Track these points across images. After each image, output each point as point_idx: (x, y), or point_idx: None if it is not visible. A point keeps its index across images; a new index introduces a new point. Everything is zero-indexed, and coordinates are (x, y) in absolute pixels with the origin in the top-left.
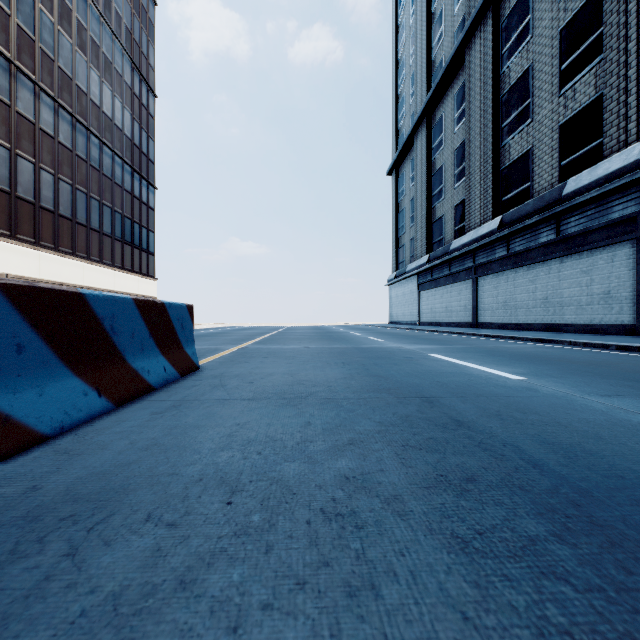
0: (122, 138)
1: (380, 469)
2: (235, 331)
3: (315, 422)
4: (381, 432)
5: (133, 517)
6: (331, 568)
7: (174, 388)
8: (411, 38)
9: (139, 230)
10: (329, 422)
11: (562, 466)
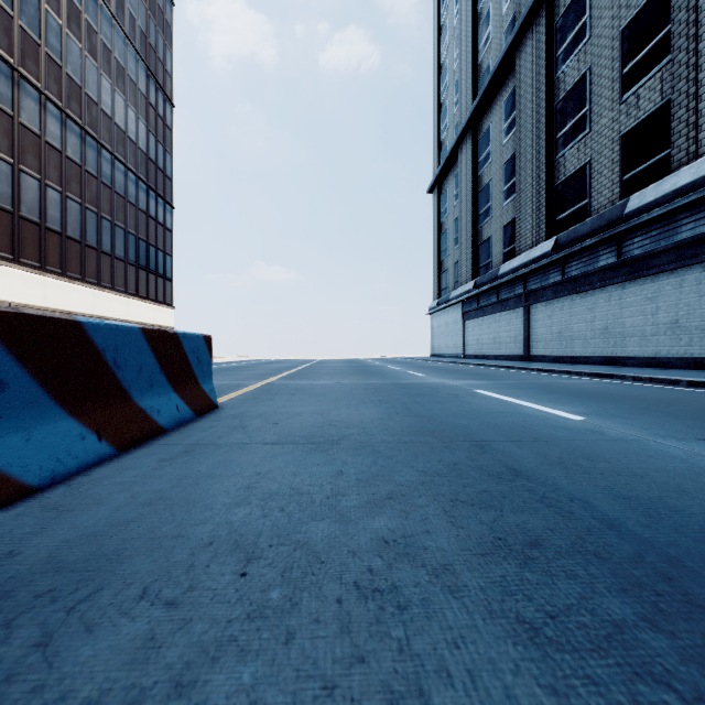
0: (136, 152)
1: (425, 530)
2: (260, 365)
3: (348, 471)
4: (425, 483)
5: (125, 593)
6: (367, 665)
7: (188, 430)
8: (455, 41)
9: (155, 253)
10: (364, 471)
11: (643, 527)
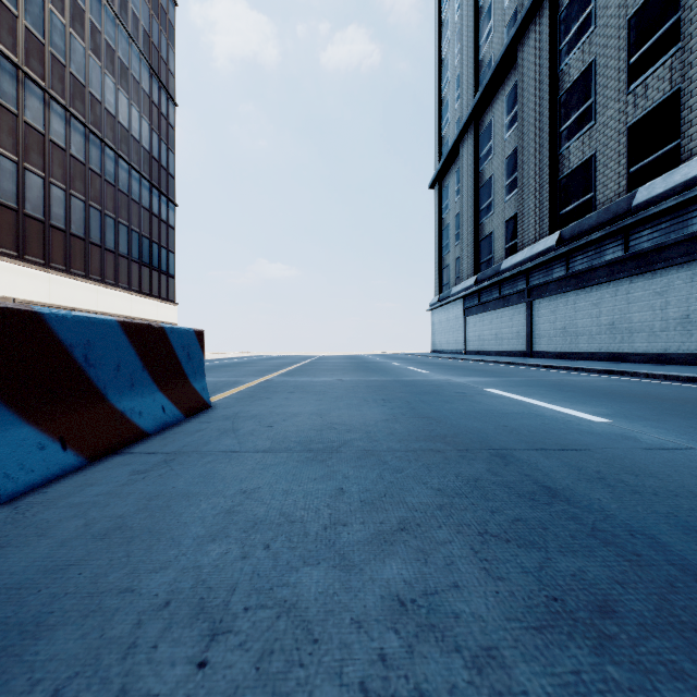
0: (139, 150)
1: (453, 583)
2: (261, 361)
3: (350, 489)
4: (444, 507)
5: None
6: None
7: (173, 434)
8: (456, 36)
9: (158, 251)
10: (369, 489)
11: None
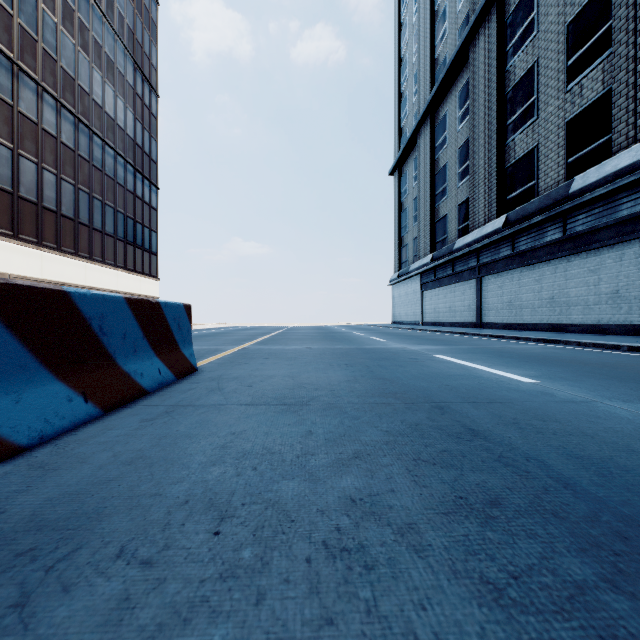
0: (124, 138)
1: (390, 489)
2: (237, 331)
3: (317, 431)
4: (389, 443)
5: (102, 552)
6: (336, 628)
7: (169, 392)
8: (414, 36)
9: (141, 230)
10: (332, 431)
11: (597, 486)
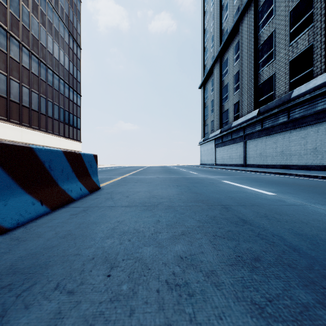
0: (64, 70)
1: (201, 251)
2: (121, 168)
3: (162, 220)
4: (200, 227)
5: (47, 286)
6: None
7: (85, 199)
8: (211, 18)
9: (72, 117)
10: (170, 220)
11: (311, 250)
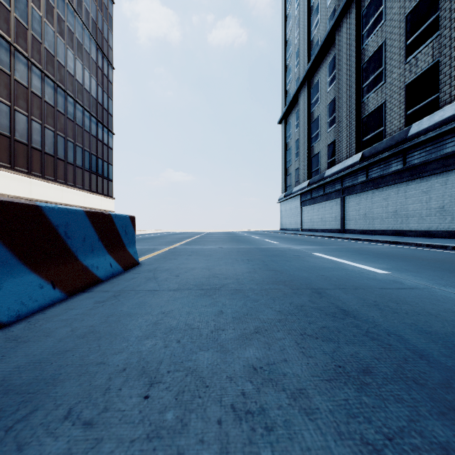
0: (90, 98)
1: (284, 359)
2: (169, 235)
3: (226, 311)
4: (281, 321)
5: (54, 413)
6: None
7: (117, 280)
8: (296, 25)
9: (102, 163)
10: (238, 311)
11: (446, 357)
